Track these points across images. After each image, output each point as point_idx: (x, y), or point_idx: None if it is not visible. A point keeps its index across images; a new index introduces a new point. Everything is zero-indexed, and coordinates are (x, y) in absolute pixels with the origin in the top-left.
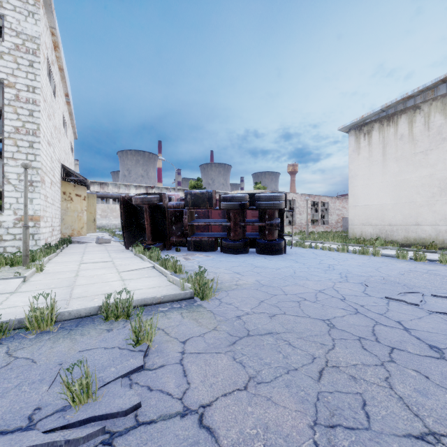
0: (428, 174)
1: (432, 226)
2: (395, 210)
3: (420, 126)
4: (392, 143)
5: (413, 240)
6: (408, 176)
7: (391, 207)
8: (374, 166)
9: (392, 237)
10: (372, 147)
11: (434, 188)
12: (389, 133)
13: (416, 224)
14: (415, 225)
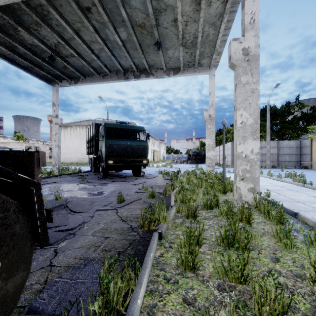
0: (74, 145)
1: (75, 159)
2: (67, 154)
3: (72, 131)
4: (66, 134)
5: (71, 162)
6: (70, 145)
7: (66, 153)
8: (62, 140)
9: (67, 162)
10: (62, 134)
11: (75, 149)
12: (66, 131)
13: (72, 158)
14: (71, 158)
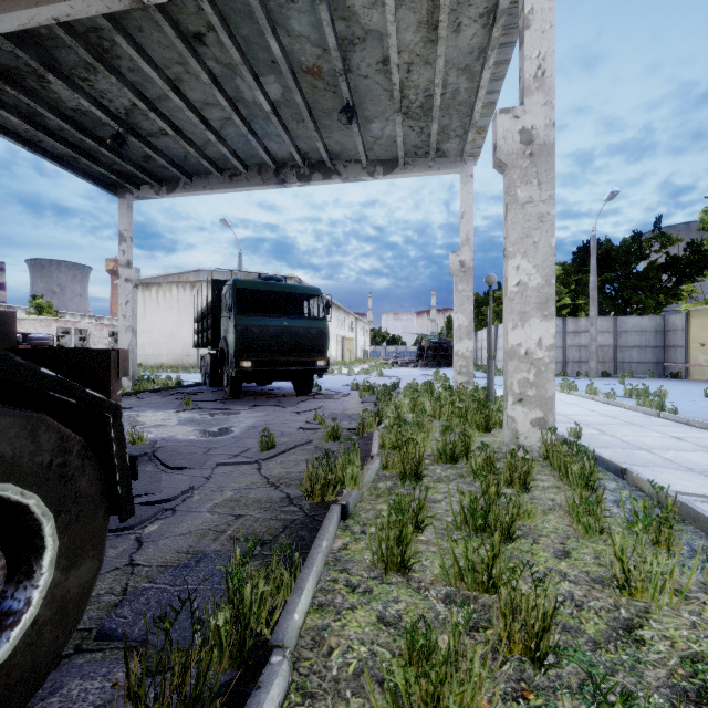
0: (165, 326)
1: (167, 356)
2: (151, 346)
3: (162, 296)
4: (149, 302)
5: (159, 365)
6: (157, 325)
7: (148, 344)
8: (139, 315)
9: (149, 363)
10: (138, 301)
11: (167, 334)
12: (147, 295)
13: (160, 355)
14: (160, 355)
